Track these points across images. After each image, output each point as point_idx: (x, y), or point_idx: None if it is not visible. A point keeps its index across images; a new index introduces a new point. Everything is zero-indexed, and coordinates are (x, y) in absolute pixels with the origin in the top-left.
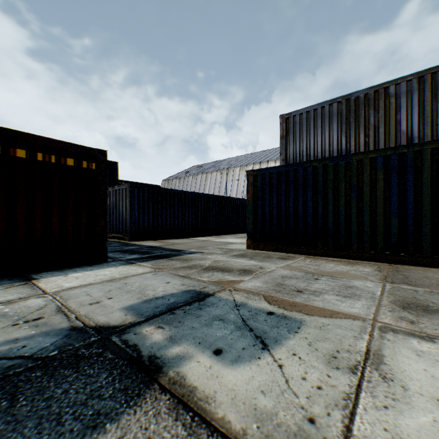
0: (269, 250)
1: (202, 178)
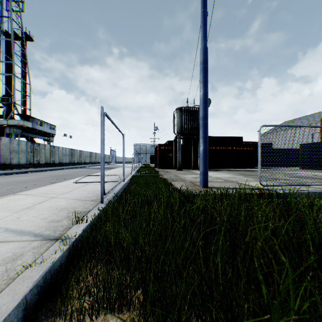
0: (306, 169)
1: (291, 131)
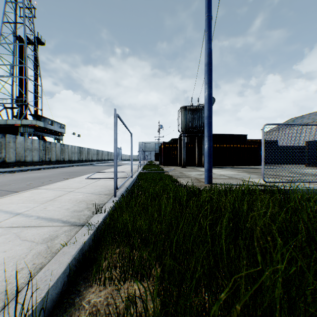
0: (313, 166)
1: (297, 128)
